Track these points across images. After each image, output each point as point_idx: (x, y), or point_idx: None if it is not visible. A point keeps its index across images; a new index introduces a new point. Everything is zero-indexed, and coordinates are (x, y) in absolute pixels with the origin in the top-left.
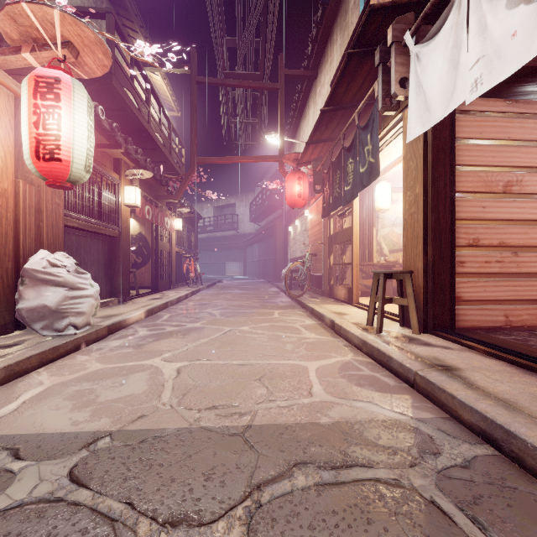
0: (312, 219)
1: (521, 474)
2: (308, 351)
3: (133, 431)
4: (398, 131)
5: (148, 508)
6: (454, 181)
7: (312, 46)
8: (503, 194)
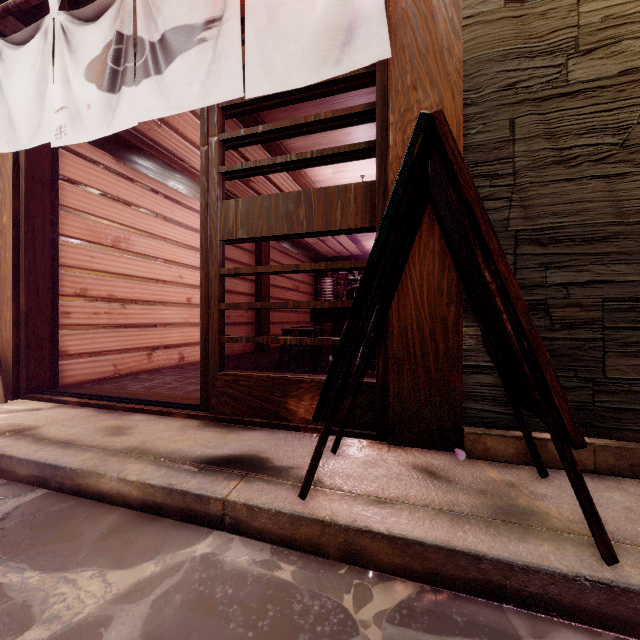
0: None
1: (61, 497)
2: None
3: None
4: None
5: None
6: (57, 222)
7: None
8: (113, 248)
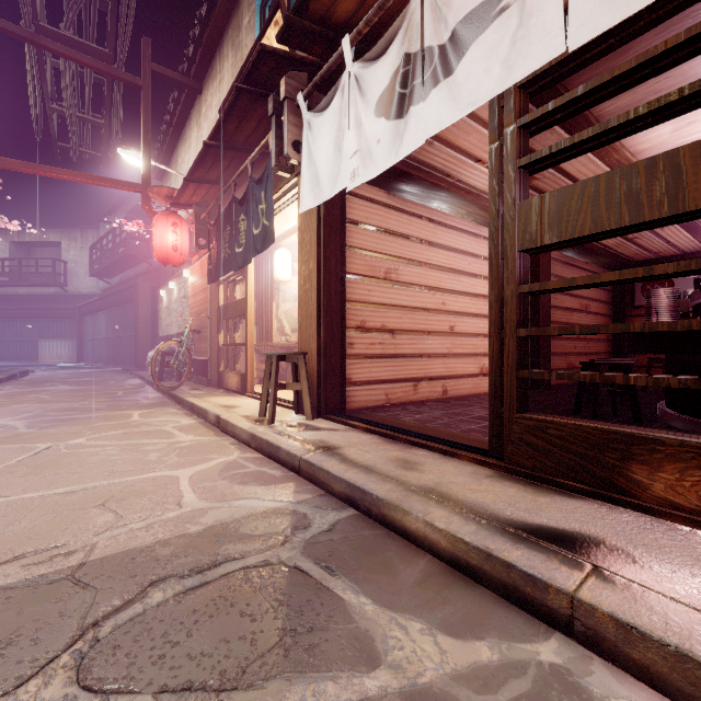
0: (195, 283)
1: (369, 523)
2: (181, 458)
3: None
4: (295, 196)
5: None
6: (344, 262)
7: (194, 48)
8: (385, 280)
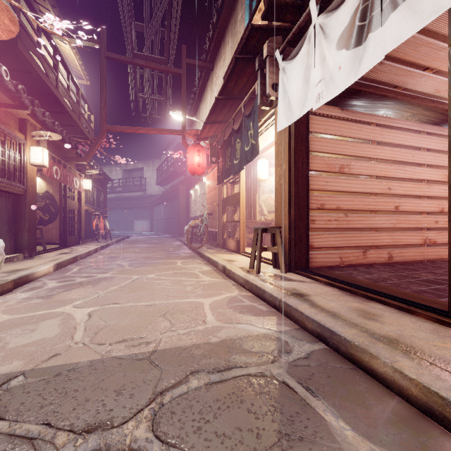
0: (209, 185)
1: (338, 357)
2: (204, 291)
3: (47, 368)
4: (272, 122)
5: (65, 424)
6: (308, 162)
7: (209, 43)
8: (339, 173)
